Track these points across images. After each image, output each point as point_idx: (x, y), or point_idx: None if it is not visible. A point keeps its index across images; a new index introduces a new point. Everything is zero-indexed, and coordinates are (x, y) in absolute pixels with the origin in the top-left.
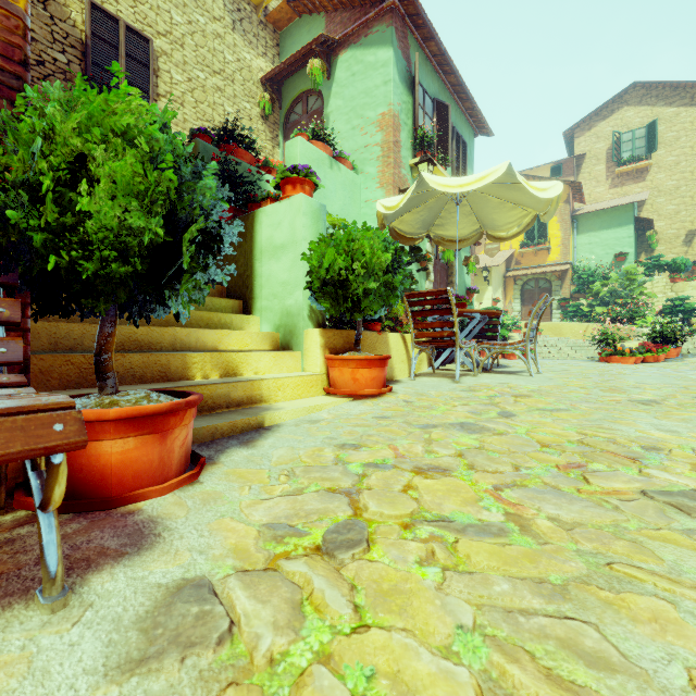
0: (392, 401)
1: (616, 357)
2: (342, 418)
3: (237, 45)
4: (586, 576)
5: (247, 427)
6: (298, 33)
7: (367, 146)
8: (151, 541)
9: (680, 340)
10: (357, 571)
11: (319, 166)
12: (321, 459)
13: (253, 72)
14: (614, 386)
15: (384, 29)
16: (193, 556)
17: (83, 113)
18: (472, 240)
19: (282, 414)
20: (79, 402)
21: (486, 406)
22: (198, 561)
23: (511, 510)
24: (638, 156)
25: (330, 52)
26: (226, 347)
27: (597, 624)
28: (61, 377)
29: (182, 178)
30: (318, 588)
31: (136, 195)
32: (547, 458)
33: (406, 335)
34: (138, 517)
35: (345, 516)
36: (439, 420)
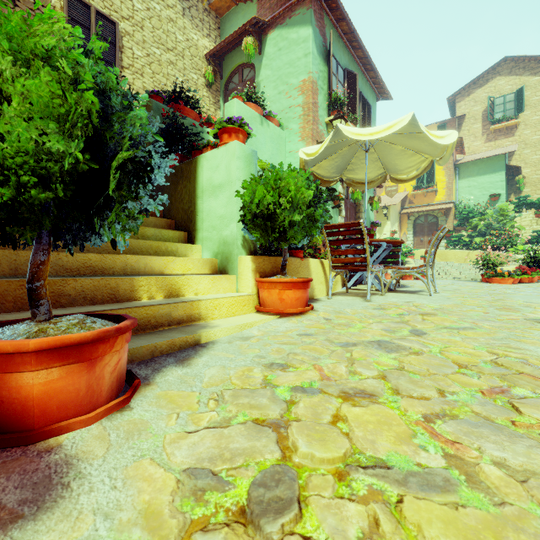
0: (313, 319)
1: (496, 278)
2: (270, 335)
3: (186, 27)
4: None
5: (185, 345)
6: (235, 18)
7: (290, 107)
8: (56, 495)
9: None
10: None
11: (251, 123)
12: (250, 381)
13: (199, 49)
14: (507, 305)
15: (305, 12)
16: (95, 522)
17: None
18: (377, 182)
19: (217, 332)
20: (10, 330)
21: (398, 324)
22: (99, 533)
23: (451, 451)
24: (509, 116)
25: (260, 32)
26: (171, 271)
27: None
28: (15, 300)
29: (112, 109)
30: None
31: (56, 118)
32: (468, 381)
33: (324, 261)
34: (54, 456)
35: (273, 459)
36: (358, 338)
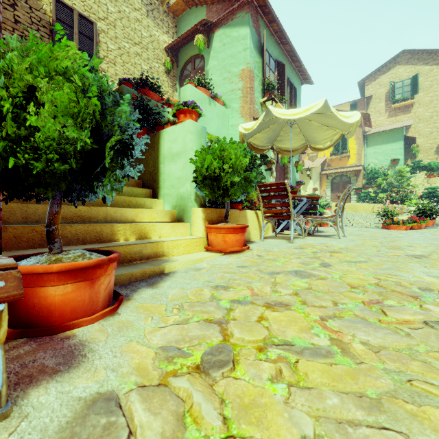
0: (249, 255)
1: (393, 225)
2: (216, 267)
3: (150, 26)
4: (394, 391)
5: (153, 274)
6: (189, 18)
7: (232, 90)
8: (79, 360)
9: (435, 215)
10: (225, 387)
11: (202, 103)
12: (201, 297)
13: (160, 43)
14: (395, 245)
15: (244, 15)
16: (107, 373)
17: (33, 57)
18: (300, 150)
19: (176, 265)
20: (35, 259)
21: (311, 259)
22: (110, 378)
23: (334, 336)
24: (406, 97)
25: (209, 30)
26: (141, 220)
27: (408, 434)
28: (28, 241)
29: (106, 105)
30: (196, 402)
31: (72, 115)
32: (355, 296)
33: (258, 212)
34: (72, 341)
35: (217, 341)
36: (281, 268)
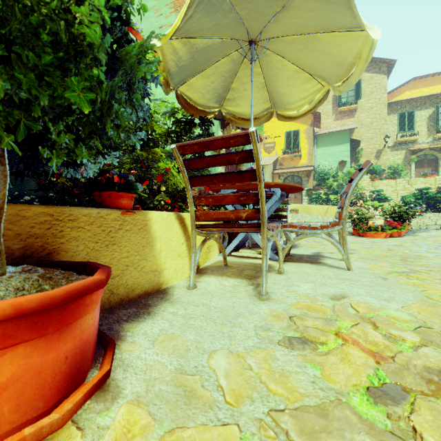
0: None
1: (370, 232)
2: None
3: None
4: None
5: None
6: None
7: (161, 27)
8: None
9: (409, 219)
10: None
11: None
12: None
13: None
14: None
15: None
16: None
17: None
18: (262, 120)
19: None
20: None
21: None
22: None
23: None
24: (350, 101)
25: None
26: None
27: None
28: None
29: None
30: None
31: None
32: None
33: (185, 215)
34: None
35: None
36: None
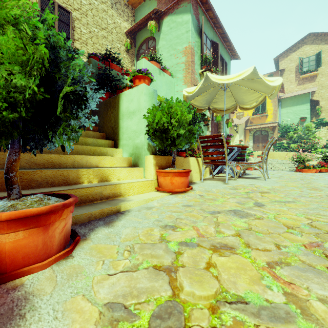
0: (192, 195)
1: (305, 169)
2: (165, 206)
3: (113, 15)
4: None
5: (110, 212)
6: (143, 9)
7: (177, 63)
8: (14, 324)
9: None
10: None
11: (153, 73)
12: (151, 237)
13: (122, 29)
14: (314, 186)
15: (186, 5)
16: None
17: None
18: (231, 110)
19: (131, 204)
20: None
21: (246, 198)
22: None
23: (288, 290)
24: (311, 69)
25: (159, 18)
26: (103, 165)
27: None
28: (2, 184)
29: (60, 59)
30: None
31: (20, 63)
32: (295, 238)
33: (198, 158)
34: (17, 293)
35: (166, 296)
36: (221, 208)
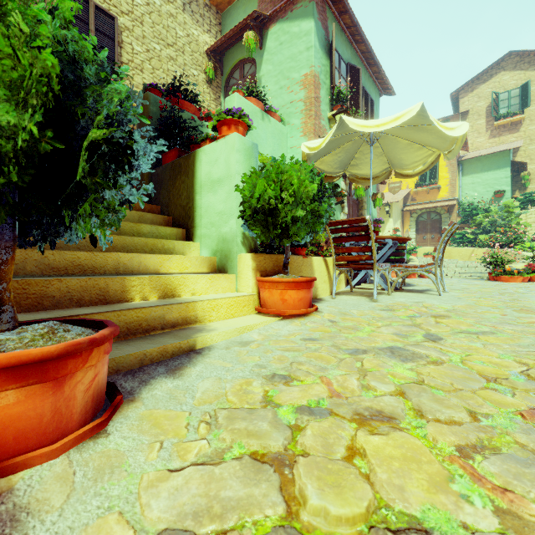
0: (318, 321)
1: (505, 276)
2: (271, 339)
3: (187, 23)
4: None
5: (178, 351)
6: (236, 13)
7: (292, 102)
8: None
9: None
10: None
11: (252, 118)
12: (248, 398)
13: (200, 45)
14: (525, 306)
15: (306, 4)
16: None
17: None
18: (382, 178)
19: (213, 336)
20: None
21: (409, 327)
22: None
23: (503, 504)
24: (513, 111)
25: (261, 26)
26: (167, 270)
27: None
28: None
29: (85, 81)
30: None
31: (8, 85)
32: (502, 399)
33: (327, 258)
34: None
35: (275, 517)
36: (367, 343)
